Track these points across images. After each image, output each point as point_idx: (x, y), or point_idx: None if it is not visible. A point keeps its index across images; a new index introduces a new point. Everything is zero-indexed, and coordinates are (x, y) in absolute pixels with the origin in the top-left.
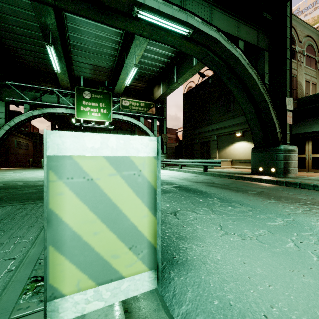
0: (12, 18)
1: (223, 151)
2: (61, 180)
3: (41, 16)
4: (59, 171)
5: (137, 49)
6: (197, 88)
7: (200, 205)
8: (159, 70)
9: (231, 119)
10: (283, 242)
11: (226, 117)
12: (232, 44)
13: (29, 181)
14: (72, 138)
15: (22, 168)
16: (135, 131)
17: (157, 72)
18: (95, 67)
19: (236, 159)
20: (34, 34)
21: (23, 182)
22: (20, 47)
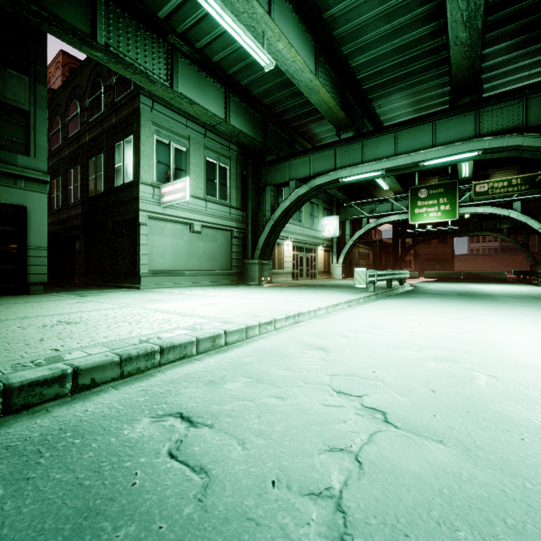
0: None
1: None
2: (356, 273)
3: None
4: (355, 272)
5: None
6: None
7: (438, 298)
8: None
9: None
10: (431, 302)
11: None
12: None
13: None
14: (357, 268)
15: None
16: (539, 215)
17: None
18: None
19: None
20: None
21: None
22: None
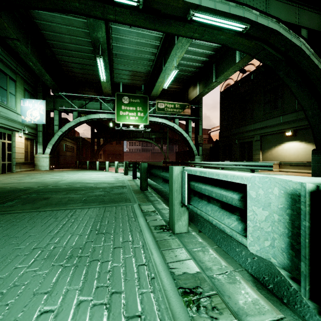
0: (67, 36)
1: (268, 152)
2: None
3: (94, 31)
4: None
5: (178, 51)
6: (236, 86)
7: None
8: (196, 69)
9: (278, 117)
10: None
11: (272, 115)
12: (294, 33)
13: (88, 183)
14: None
15: (71, 169)
16: (167, 132)
17: (193, 72)
18: (133, 72)
19: (285, 162)
20: (83, 48)
21: (84, 183)
22: (71, 61)
